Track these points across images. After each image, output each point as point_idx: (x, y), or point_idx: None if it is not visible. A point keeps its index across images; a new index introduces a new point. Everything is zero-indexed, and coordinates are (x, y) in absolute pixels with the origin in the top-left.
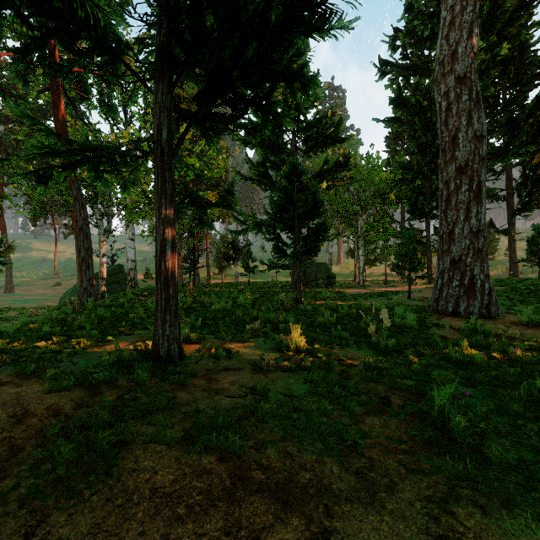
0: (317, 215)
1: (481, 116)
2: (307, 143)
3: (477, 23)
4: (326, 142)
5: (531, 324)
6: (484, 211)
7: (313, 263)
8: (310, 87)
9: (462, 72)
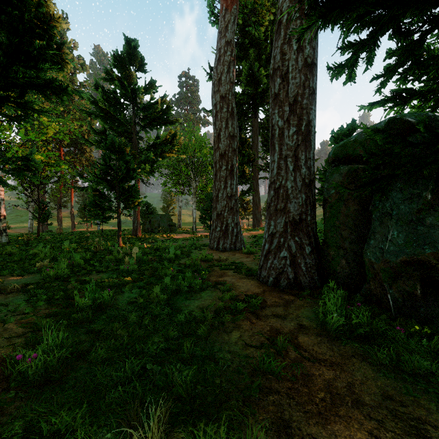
0: (131, 179)
1: (234, 123)
2: (144, 120)
3: (233, 63)
4: (158, 122)
5: (247, 253)
6: (236, 183)
7: (158, 214)
8: (63, 95)
9: (224, 93)
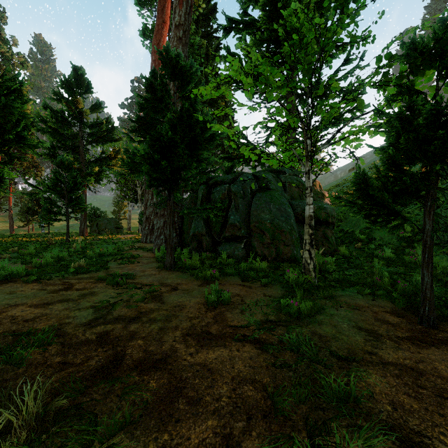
0: (77, 190)
1: None
2: (90, 137)
3: None
4: (104, 139)
5: None
6: None
7: (106, 218)
8: (34, 147)
9: None
